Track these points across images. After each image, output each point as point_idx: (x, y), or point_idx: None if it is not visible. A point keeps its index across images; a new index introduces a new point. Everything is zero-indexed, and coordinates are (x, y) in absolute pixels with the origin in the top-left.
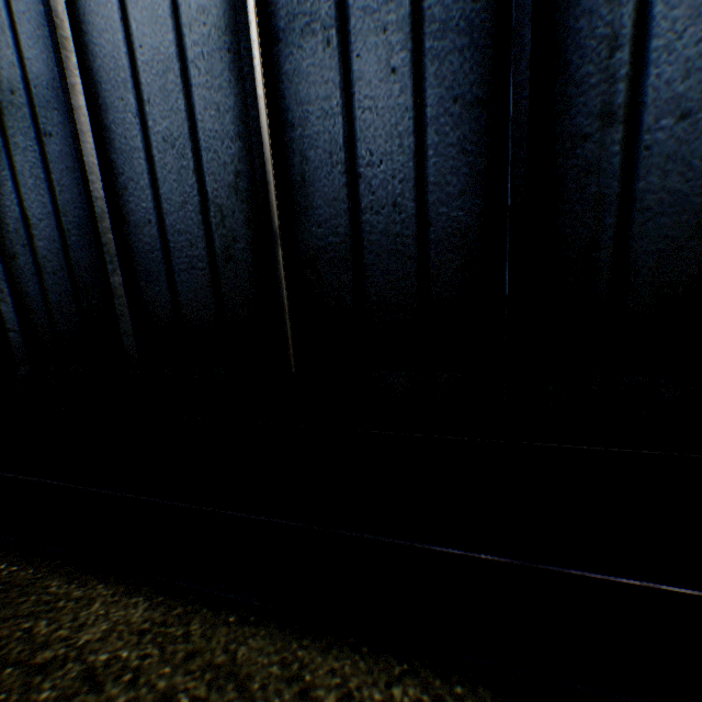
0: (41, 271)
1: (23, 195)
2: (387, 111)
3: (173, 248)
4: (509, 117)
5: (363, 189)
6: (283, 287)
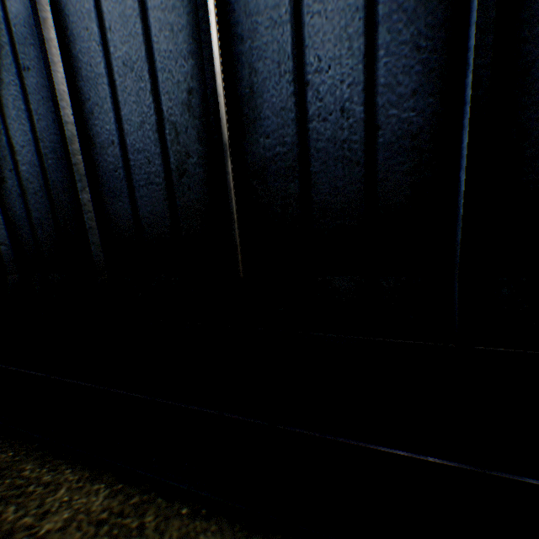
0: (24, 192)
1: (8, 126)
2: (337, 13)
3: (133, 166)
4: (469, 6)
5: (311, 96)
6: (232, 197)
